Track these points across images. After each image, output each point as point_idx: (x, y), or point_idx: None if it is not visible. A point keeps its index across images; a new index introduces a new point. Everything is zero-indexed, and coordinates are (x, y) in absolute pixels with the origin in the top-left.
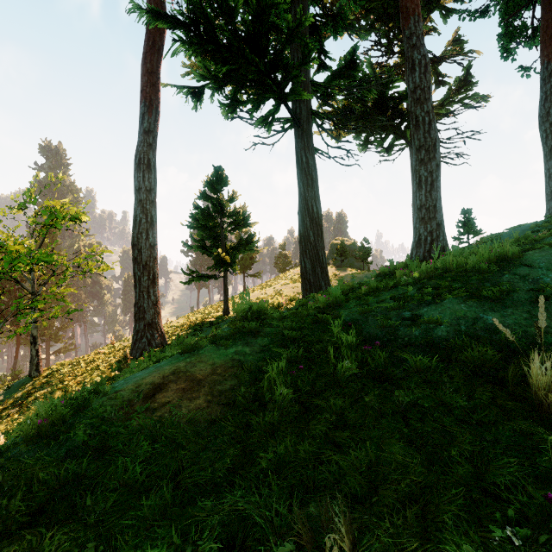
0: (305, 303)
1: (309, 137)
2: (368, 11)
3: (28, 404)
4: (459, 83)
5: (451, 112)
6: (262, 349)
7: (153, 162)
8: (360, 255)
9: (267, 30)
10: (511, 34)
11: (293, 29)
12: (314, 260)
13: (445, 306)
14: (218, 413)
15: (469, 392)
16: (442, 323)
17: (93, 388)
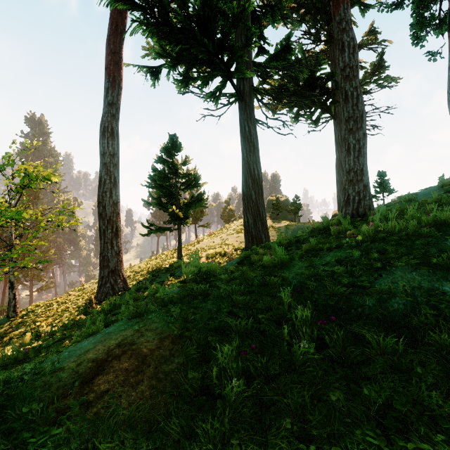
0: (249, 255)
1: (251, 110)
2: (300, 6)
3: (3, 343)
4: (374, 67)
5: (368, 91)
6: (211, 316)
7: (116, 130)
8: (293, 210)
9: (215, 15)
10: (421, 24)
11: (238, 14)
12: (255, 216)
13: (396, 274)
14: (161, 409)
15: (448, 389)
16: (398, 295)
17: (30, 367)
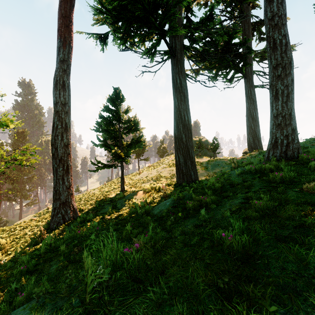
0: (182, 197)
1: (181, 65)
2: None
3: None
4: None
5: None
6: None
7: (67, 83)
8: (212, 148)
9: None
10: None
11: None
12: (185, 156)
13: None
14: None
15: None
16: None
17: None
